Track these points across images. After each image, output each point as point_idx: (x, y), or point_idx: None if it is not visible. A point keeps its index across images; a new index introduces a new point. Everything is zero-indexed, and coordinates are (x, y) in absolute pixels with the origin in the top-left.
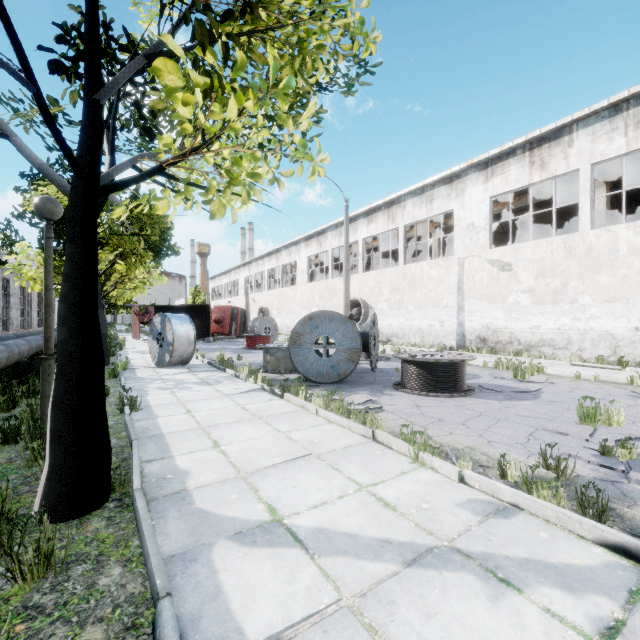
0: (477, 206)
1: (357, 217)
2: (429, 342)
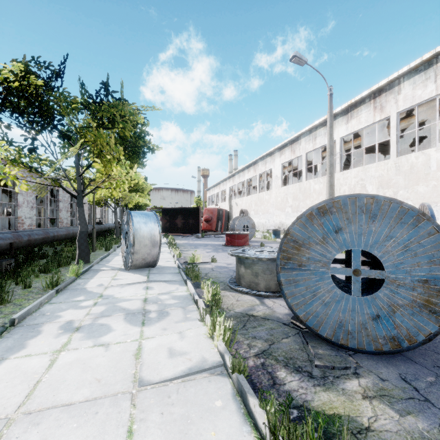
0: None
1: (334, 117)
2: None
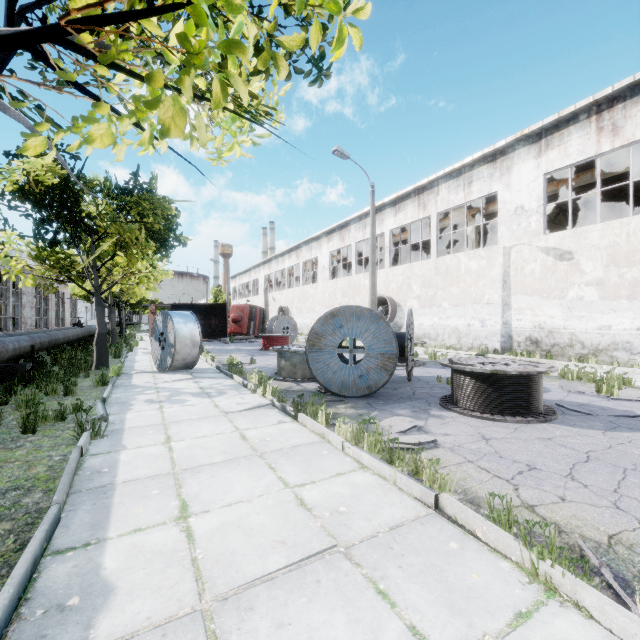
0: (527, 186)
1: (383, 207)
2: (467, 344)
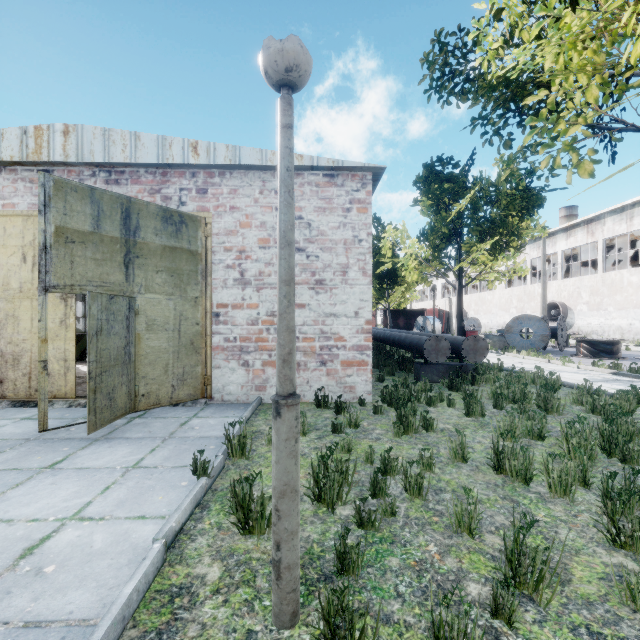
0: None
1: (555, 232)
2: (629, 338)
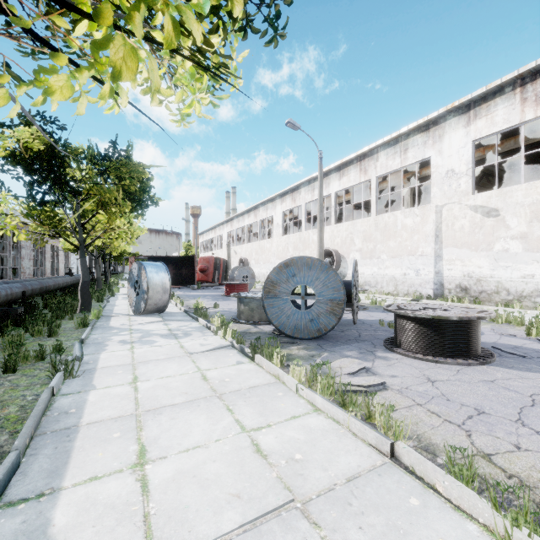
0: (457, 151)
1: (329, 172)
2: (403, 291)
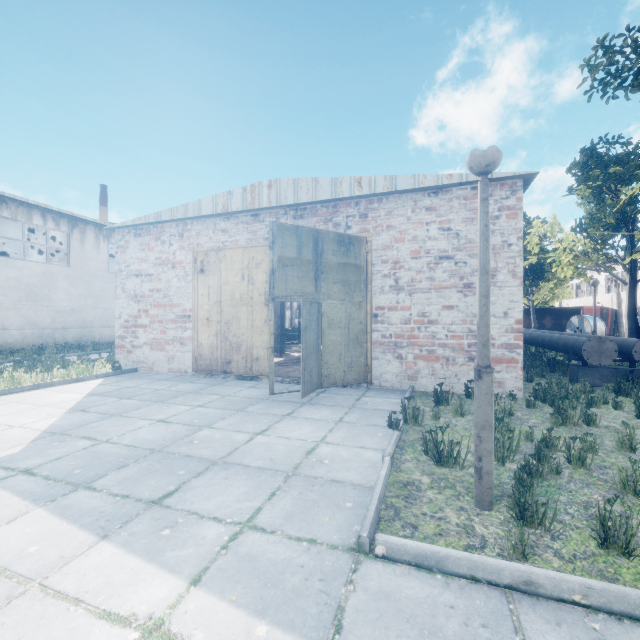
0: None
1: None
2: None
